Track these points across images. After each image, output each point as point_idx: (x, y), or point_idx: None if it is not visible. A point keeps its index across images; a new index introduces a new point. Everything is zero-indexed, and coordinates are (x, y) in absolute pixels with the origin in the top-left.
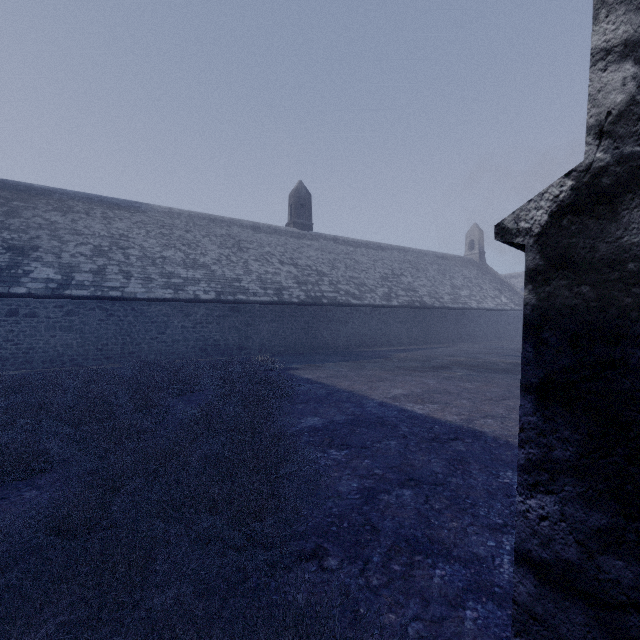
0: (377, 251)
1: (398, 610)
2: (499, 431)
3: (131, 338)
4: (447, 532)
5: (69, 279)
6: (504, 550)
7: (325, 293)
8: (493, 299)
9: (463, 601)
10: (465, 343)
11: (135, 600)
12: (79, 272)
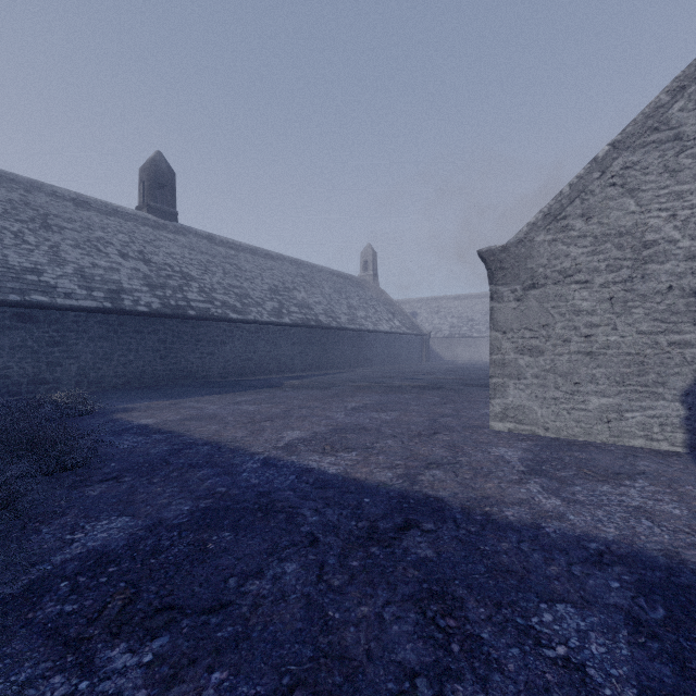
0: (265, 259)
1: None
2: (462, 492)
3: None
4: None
5: None
6: None
7: (193, 302)
8: (388, 322)
9: None
10: (362, 368)
11: None
12: None
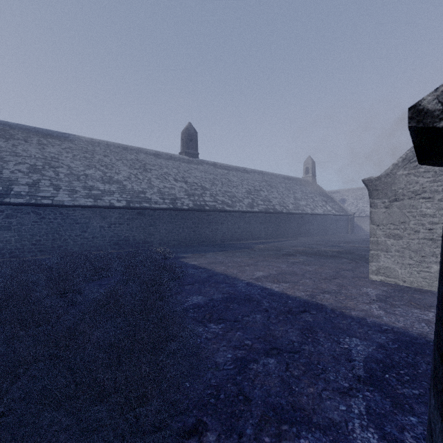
0: (244, 173)
1: None
2: (335, 304)
3: (59, 235)
4: (306, 398)
5: (8, 190)
6: (354, 414)
7: (207, 202)
8: (321, 207)
9: None
10: (303, 237)
11: None
12: (17, 185)
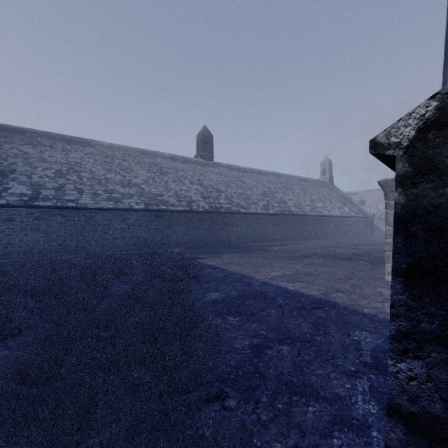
0: (259, 175)
1: (282, 440)
2: (348, 302)
3: (83, 236)
4: (315, 378)
5: (37, 194)
6: (358, 391)
7: (222, 204)
8: (339, 209)
9: (330, 431)
10: (320, 240)
11: (79, 440)
12: (45, 189)
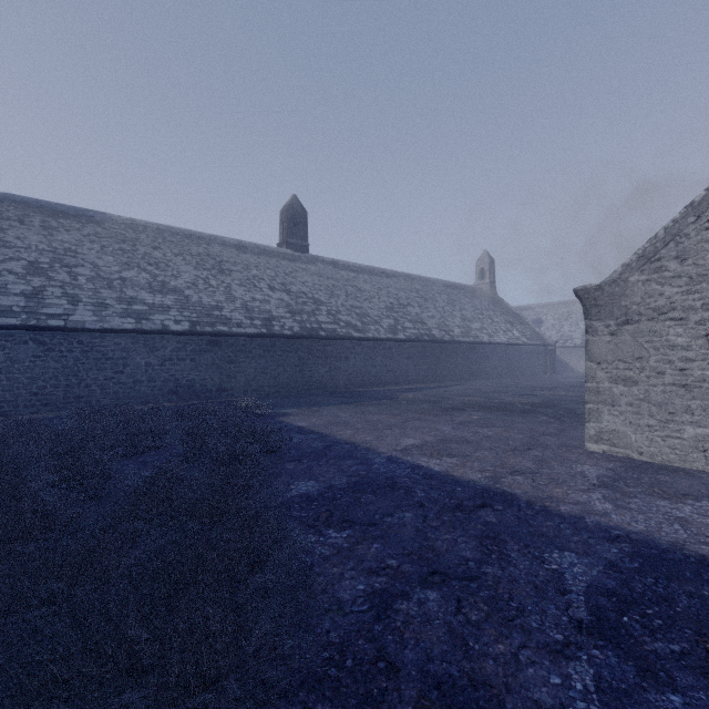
0: (381, 278)
1: None
2: (532, 492)
3: (78, 379)
4: (493, 664)
5: None
6: (575, 691)
7: (323, 324)
8: (505, 332)
9: None
10: (476, 380)
11: None
12: (6, 295)
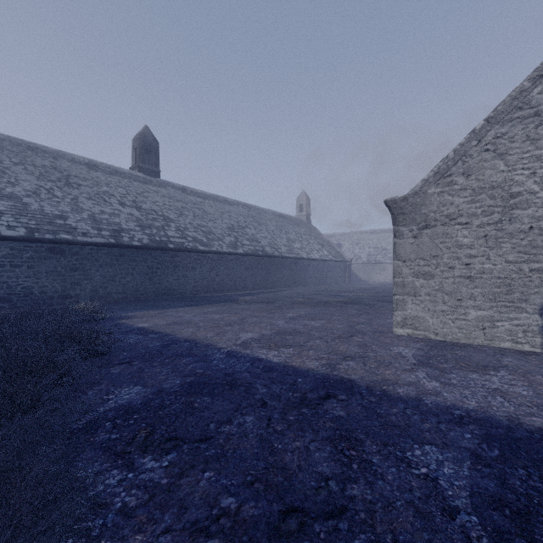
0: (224, 204)
1: None
2: (368, 376)
3: None
4: None
5: None
6: None
7: (171, 238)
8: (318, 251)
9: None
10: (298, 287)
11: None
12: None
